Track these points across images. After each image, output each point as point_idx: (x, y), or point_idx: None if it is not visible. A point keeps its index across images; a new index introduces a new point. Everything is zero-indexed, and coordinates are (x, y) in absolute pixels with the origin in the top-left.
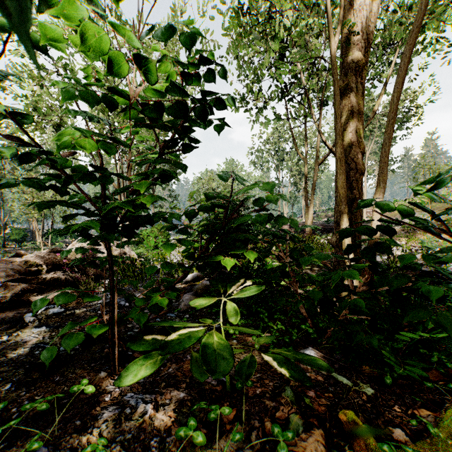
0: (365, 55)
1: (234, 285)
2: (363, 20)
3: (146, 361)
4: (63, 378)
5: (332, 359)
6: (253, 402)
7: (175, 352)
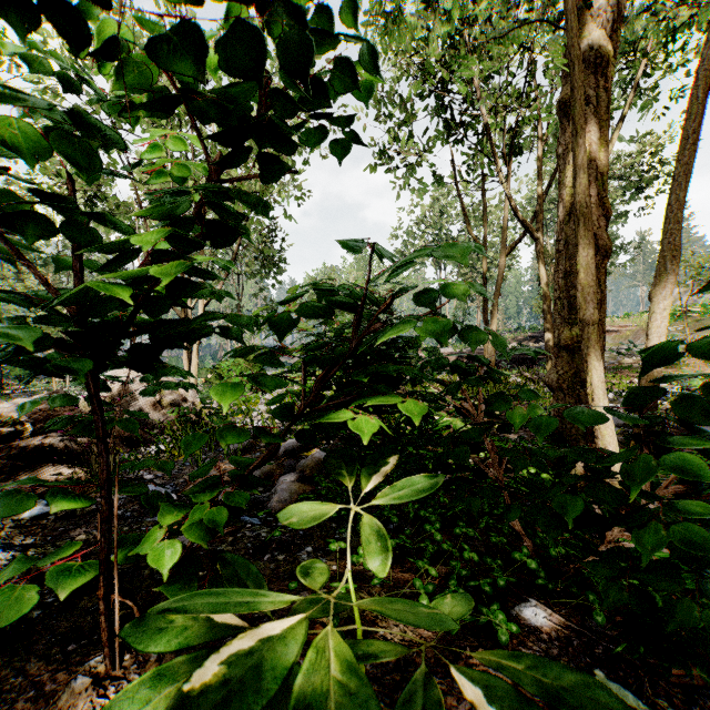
0: (614, 36)
1: (375, 475)
2: None
3: (159, 684)
4: None
5: (585, 634)
6: None
7: None
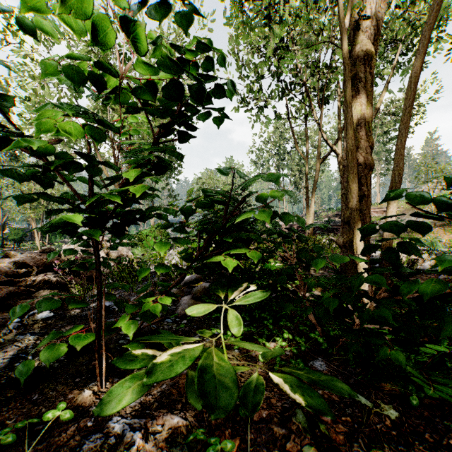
0: (374, 43)
1: (236, 290)
2: (372, 5)
3: (133, 382)
4: (42, 396)
5: (346, 373)
6: (259, 428)
7: (164, 379)
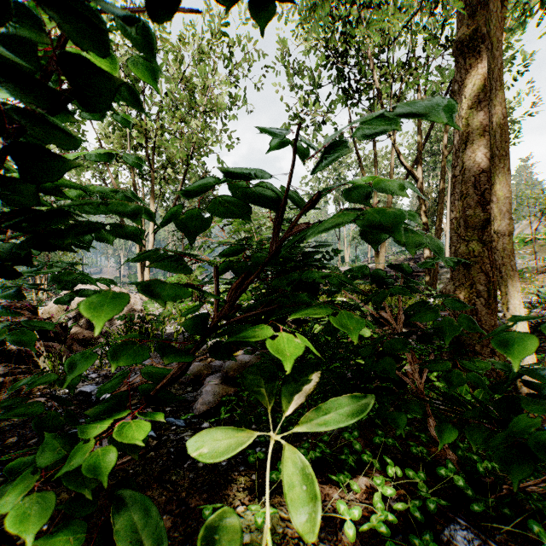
0: None
1: (297, 393)
2: None
3: None
4: None
5: None
6: None
7: None
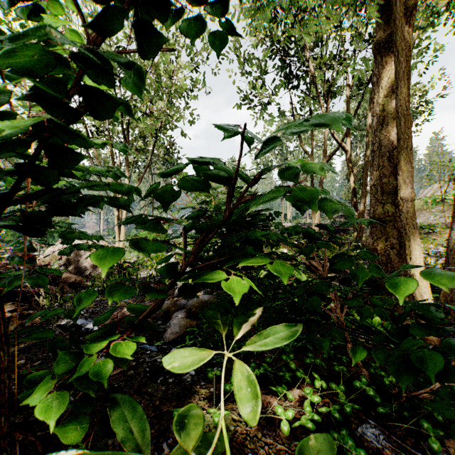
0: None
1: (245, 322)
2: None
3: None
4: None
5: None
6: None
7: None
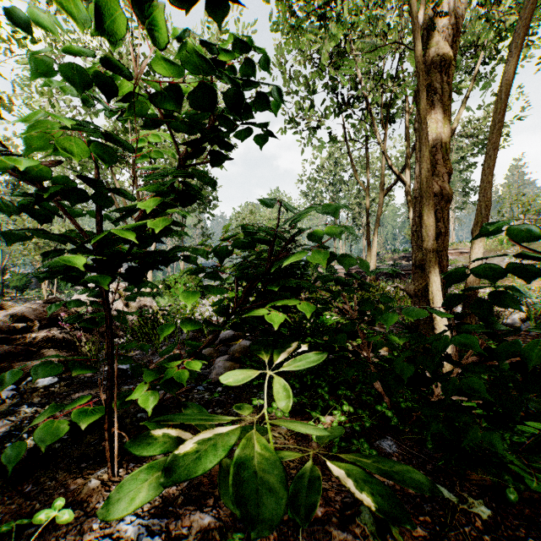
0: (453, 46)
1: (283, 352)
2: None
3: (151, 473)
4: (38, 487)
5: (422, 457)
6: (313, 531)
7: (189, 476)
